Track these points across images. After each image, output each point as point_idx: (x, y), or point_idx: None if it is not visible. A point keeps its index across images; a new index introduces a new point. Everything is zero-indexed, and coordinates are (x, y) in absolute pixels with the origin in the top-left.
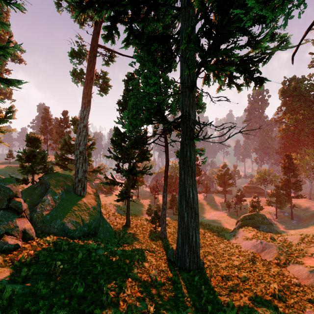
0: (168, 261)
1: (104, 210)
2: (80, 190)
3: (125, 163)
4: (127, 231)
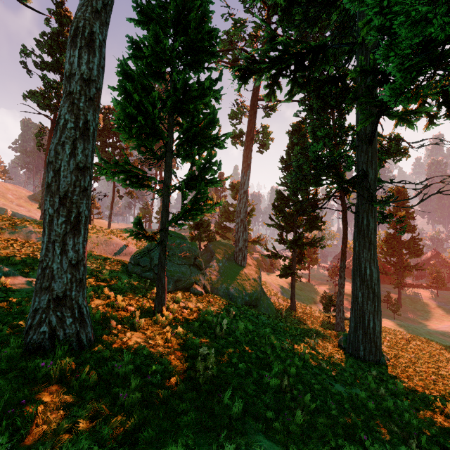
0: (337, 347)
1: (264, 288)
2: (240, 260)
3: (290, 232)
4: (291, 314)
